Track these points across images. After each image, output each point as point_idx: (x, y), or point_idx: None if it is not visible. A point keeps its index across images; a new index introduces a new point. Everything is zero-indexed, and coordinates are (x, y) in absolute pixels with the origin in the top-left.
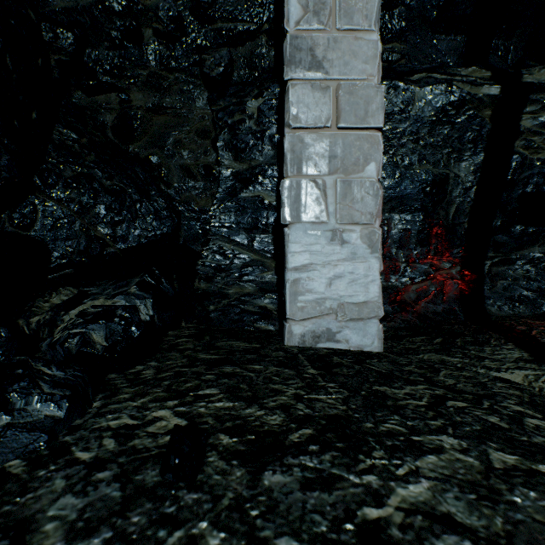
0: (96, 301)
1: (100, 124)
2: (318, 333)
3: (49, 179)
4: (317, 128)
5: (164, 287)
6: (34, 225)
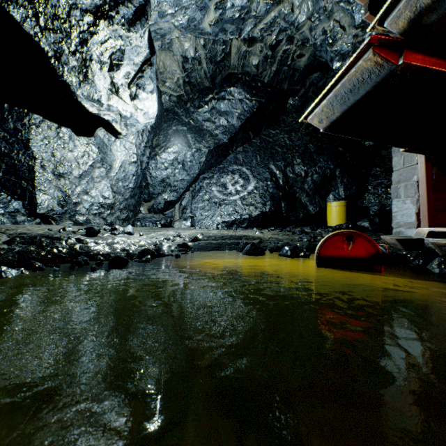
0: (358, 222)
1: (390, 159)
2: (398, 232)
3: (368, 187)
4: (400, 169)
5: (375, 219)
6: (365, 202)
